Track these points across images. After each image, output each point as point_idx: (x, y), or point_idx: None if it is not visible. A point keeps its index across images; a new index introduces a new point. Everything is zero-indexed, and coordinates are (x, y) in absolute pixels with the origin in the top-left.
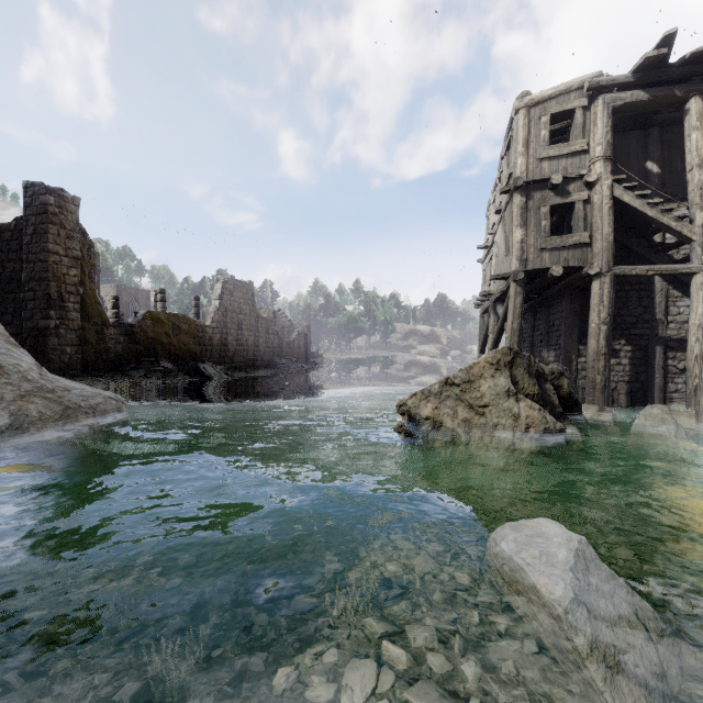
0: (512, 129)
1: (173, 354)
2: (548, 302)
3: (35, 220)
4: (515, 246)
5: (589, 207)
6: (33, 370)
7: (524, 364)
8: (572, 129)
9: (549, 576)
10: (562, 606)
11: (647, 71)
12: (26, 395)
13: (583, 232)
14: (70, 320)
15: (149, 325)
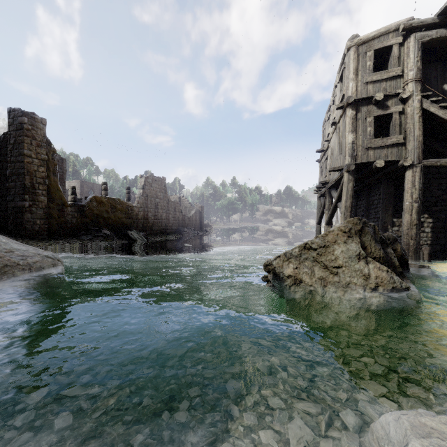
0: (344, 62)
1: (111, 224)
2: (368, 188)
3: (15, 134)
4: (348, 146)
5: (403, 116)
6: None
7: (371, 232)
8: (390, 60)
9: None
10: None
11: None
12: None
13: (399, 135)
14: (40, 201)
15: (95, 205)
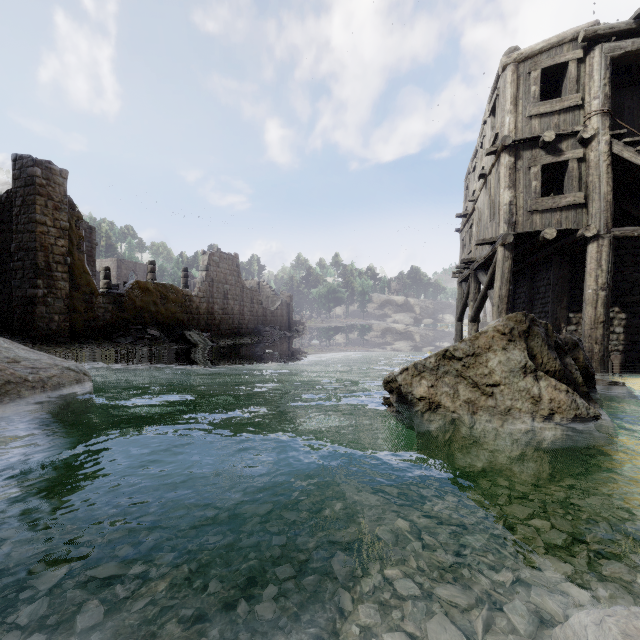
0: (498, 87)
1: (160, 322)
2: (532, 269)
3: (23, 191)
4: (503, 209)
5: (584, 165)
6: None
7: (542, 333)
8: (565, 83)
9: None
10: None
11: None
12: None
13: (578, 192)
14: (58, 289)
15: (138, 294)
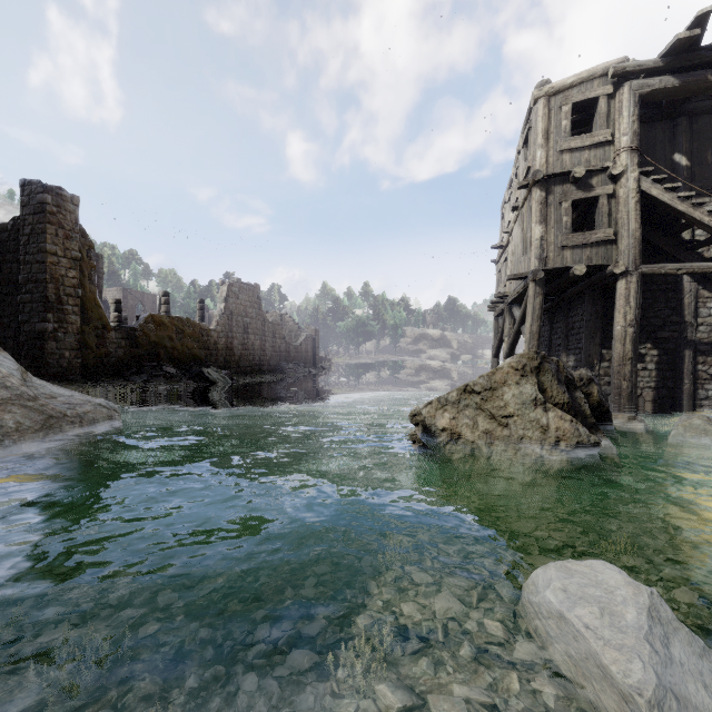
0: (530, 120)
1: (176, 358)
2: (567, 304)
3: (32, 219)
4: (534, 244)
5: (614, 201)
6: (14, 376)
7: (552, 369)
8: (596, 118)
9: (619, 649)
10: (645, 699)
11: (677, 55)
12: (3, 404)
13: (608, 228)
14: (69, 323)
15: (152, 329)
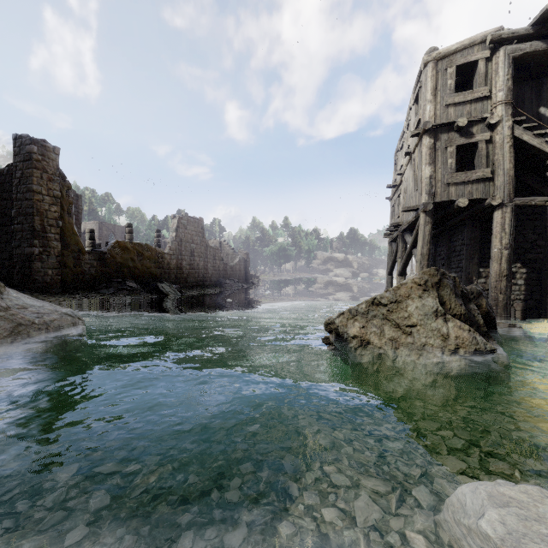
0: (421, 80)
1: (137, 275)
2: (449, 231)
3: (22, 165)
4: (424, 181)
5: (491, 146)
6: None
7: (450, 284)
8: (475, 78)
9: None
10: None
11: (545, 24)
12: None
13: (486, 168)
14: (52, 247)
15: (118, 252)
